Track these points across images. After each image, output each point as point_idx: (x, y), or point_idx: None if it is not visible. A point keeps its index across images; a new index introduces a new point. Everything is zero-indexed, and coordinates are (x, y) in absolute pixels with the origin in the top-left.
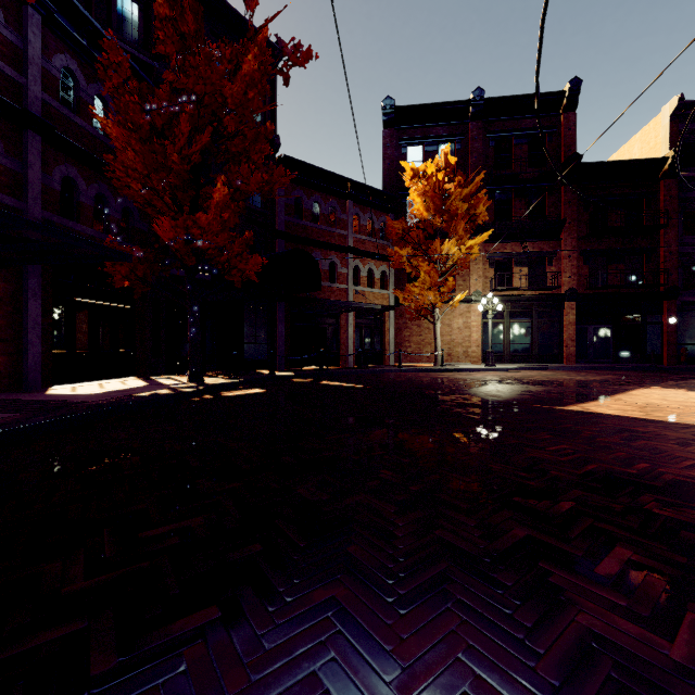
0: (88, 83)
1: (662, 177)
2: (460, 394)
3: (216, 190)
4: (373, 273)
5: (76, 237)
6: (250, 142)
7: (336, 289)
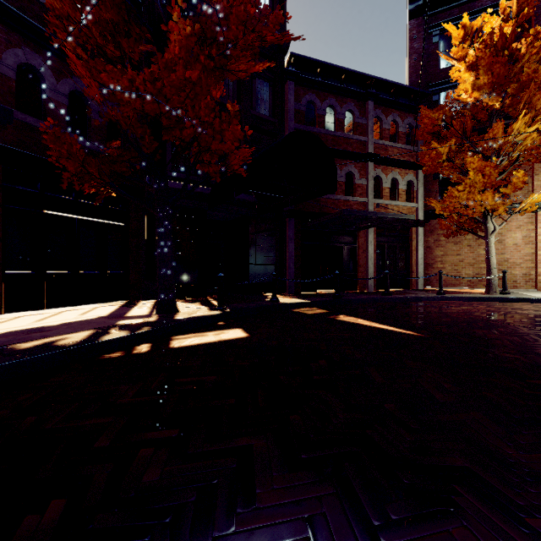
0: None
1: None
2: None
3: (172, 26)
4: (396, 183)
5: None
6: None
7: (353, 203)
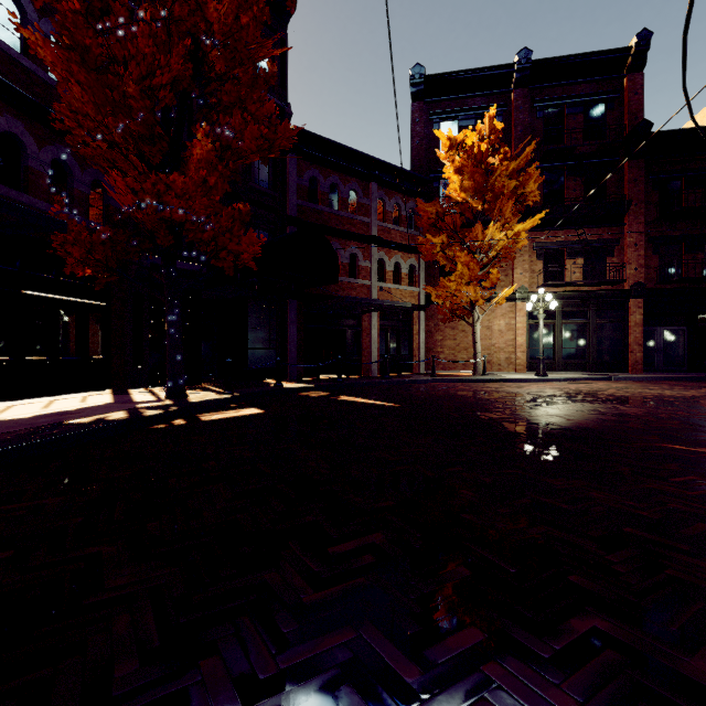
0: (41, 16)
1: None
2: (533, 420)
3: (196, 143)
4: (399, 267)
5: None
6: (246, 90)
7: (357, 285)
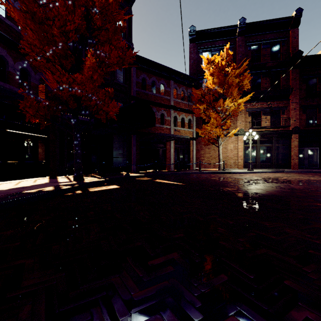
0: (15, 0)
1: None
2: (249, 191)
3: (87, 58)
4: (184, 120)
5: None
6: (111, 34)
7: (164, 128)
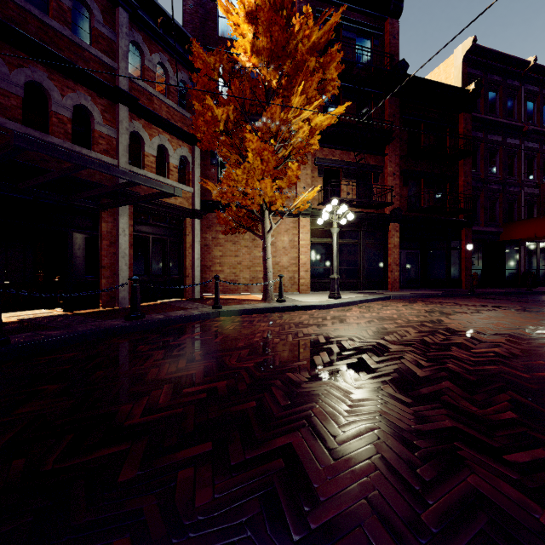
0: None
1: (462, 110)
2: None
3: None
4: (166, 154)
5: None
6: None
7: None
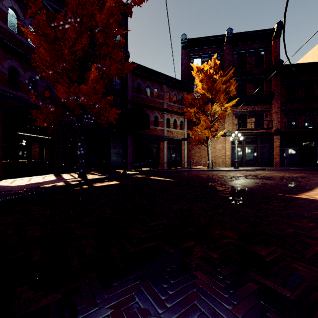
0: (25, 17)
1: None
2: (228, 185)
3: (91, 72)
4: (176, 121)
5: (0, 92)
6: (111, 49)
7: (157, 129)
